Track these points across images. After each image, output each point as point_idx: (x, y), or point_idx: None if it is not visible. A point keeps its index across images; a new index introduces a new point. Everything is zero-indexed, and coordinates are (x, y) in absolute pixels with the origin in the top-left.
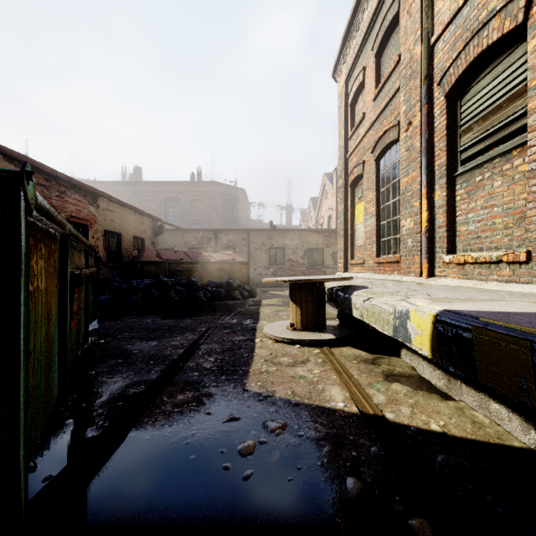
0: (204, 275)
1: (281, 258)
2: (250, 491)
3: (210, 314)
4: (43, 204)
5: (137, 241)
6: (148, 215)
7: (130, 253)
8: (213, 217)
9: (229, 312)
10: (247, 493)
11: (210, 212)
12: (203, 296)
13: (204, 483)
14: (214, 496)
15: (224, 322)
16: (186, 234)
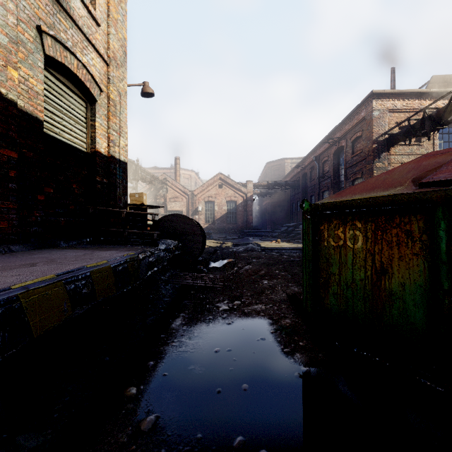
0: None
1: None
2: (236, 428)
3: None
4: (329, 205)
5: None
6: None
7: None
8: None
9: None
10: (239, 426)
11: None
12: None
13: (279, 437)
14: (265, 424)
15: None
16: None
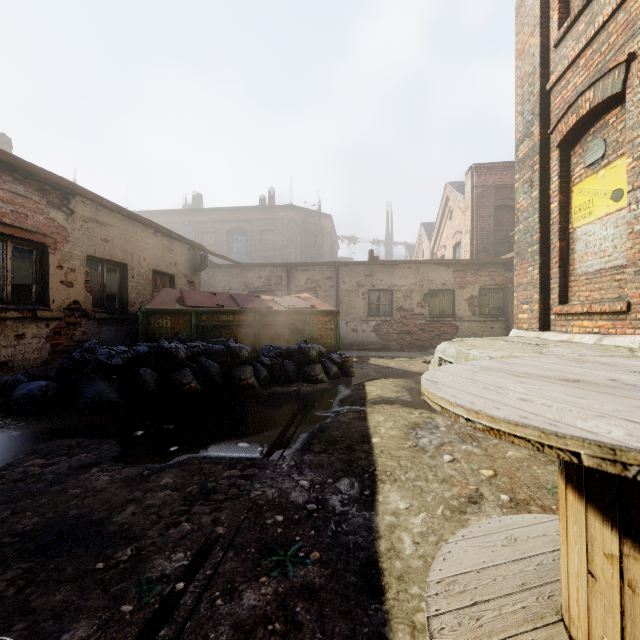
0: (261, 335)
1: (387, 305)
2: None
3: (249, 435)
4: None
5: (162, 279)
6: (181, 239)
7: (145, 297)
8: (290, 252)
9: (294, 430)
10: None
11: (285, 246)
12: (250, 378)
13: None
14: None
15: (268, 493)
16: (246, 271)
